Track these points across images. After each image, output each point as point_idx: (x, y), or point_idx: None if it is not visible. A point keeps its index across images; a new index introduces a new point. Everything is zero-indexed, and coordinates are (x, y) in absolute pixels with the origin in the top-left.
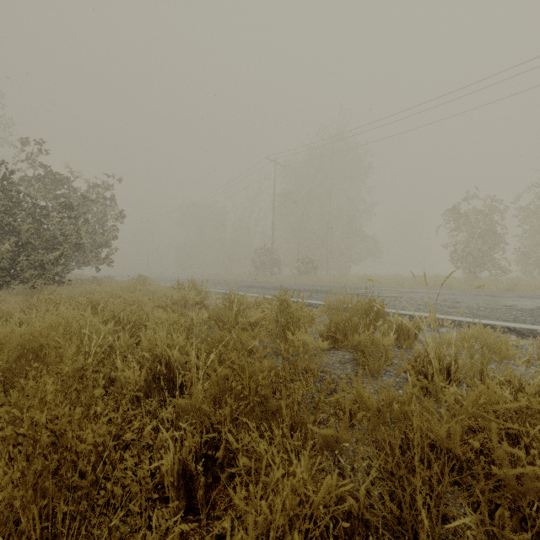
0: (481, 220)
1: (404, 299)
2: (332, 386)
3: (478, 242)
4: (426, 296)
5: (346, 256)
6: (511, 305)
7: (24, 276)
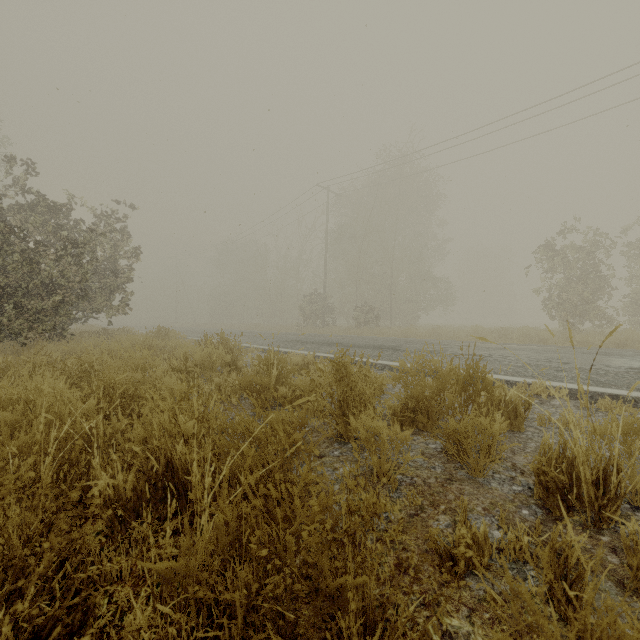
0: (582, 259)
1: (494, 358)
2: (417, 501)
3: (579, 286)
4: (522, 354)
5: (414, 303)
6: (639, 367)
7: (13, 328)
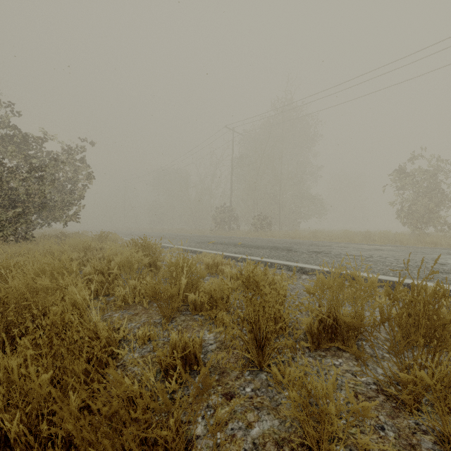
0: (427, 179)
1: (376, 258)
2: None
3: (425, 200)
4: (397, 255)
5: (296, 213)
6: None
7: None
